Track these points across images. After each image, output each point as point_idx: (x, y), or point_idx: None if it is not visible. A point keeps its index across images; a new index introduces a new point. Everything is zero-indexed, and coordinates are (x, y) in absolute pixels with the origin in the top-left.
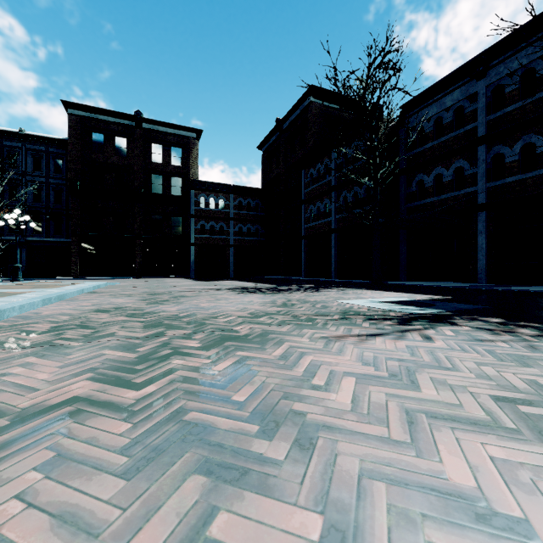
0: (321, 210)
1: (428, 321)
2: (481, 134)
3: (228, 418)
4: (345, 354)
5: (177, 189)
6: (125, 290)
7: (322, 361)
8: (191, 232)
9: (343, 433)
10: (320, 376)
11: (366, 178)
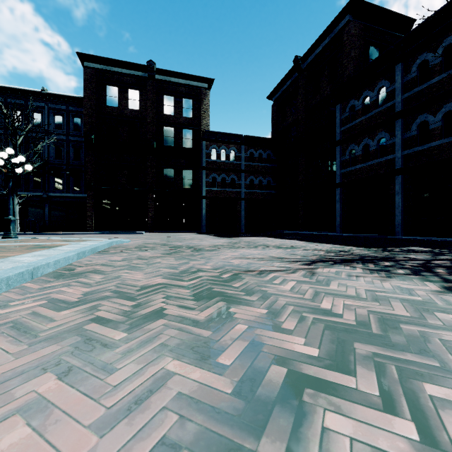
0: (370, 148)
1: None
2: None
3: None
4: None
5: (188, 141)
6: (132, 262)
7: None
8: (202, 184)
9: None
10: None
11: None
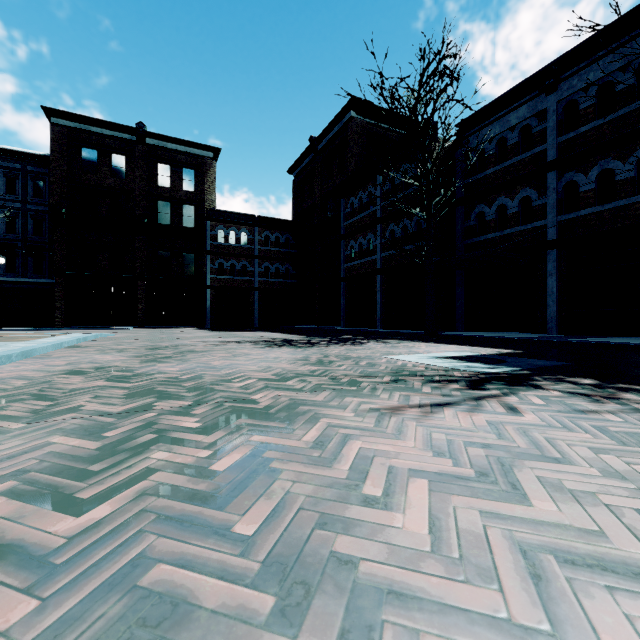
0: (363, 247)
1: (505, 383)
2: (551, 158)
3: (222, 577)
4: (407, 436)
5: (190, 220)
6: (118, 344)
7: (375, 450)
8: (206, 271)
9: (425, 608)
10: (374, 478)
11: (418, 208)
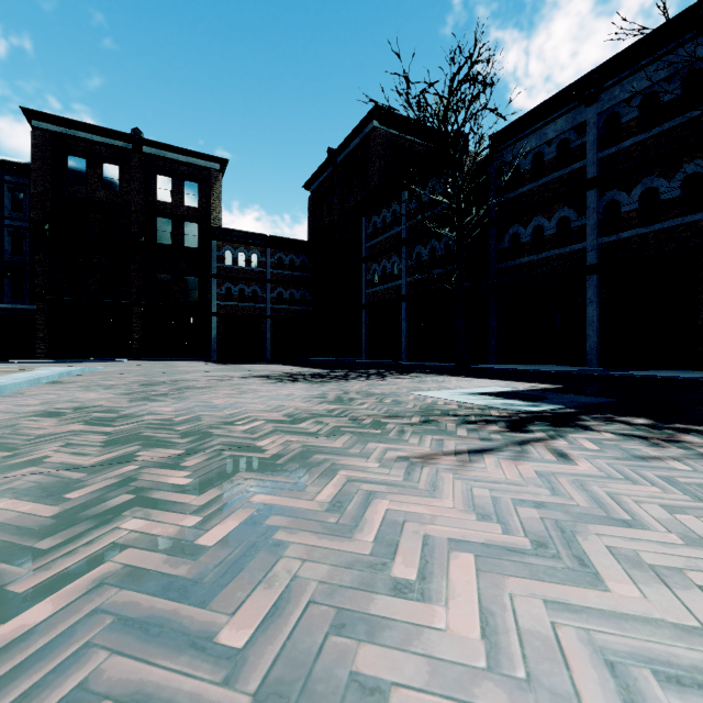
0: (387, 271)
1: (549, 424)
2: (591, 175)
3: None
4: (443, 493)
5: (193, 239)
6: (107, 379)
7: (406, 513)
8: (212, 297)
9: None
10: (406, 552)
11: (447, 229)
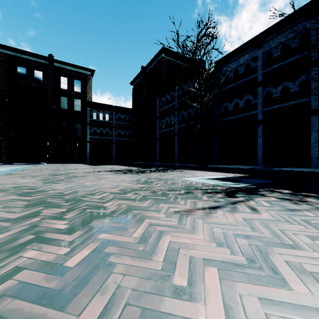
0: (168, 122)
1: (245, 193)
2: (260, 80)
3: None
4: (198, 231)
5: (78, 107)
6: (34, 172)
7: (180, 243)
8: (87, 134)
9: None
10: (180, 268)
11: (196, 103)
